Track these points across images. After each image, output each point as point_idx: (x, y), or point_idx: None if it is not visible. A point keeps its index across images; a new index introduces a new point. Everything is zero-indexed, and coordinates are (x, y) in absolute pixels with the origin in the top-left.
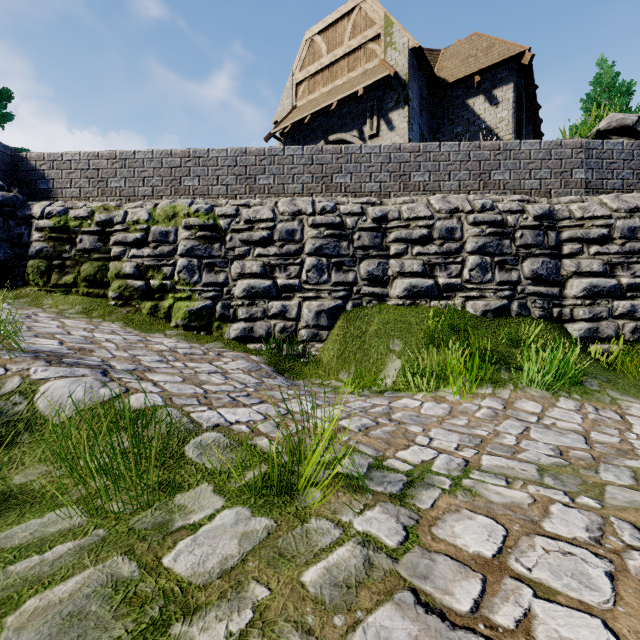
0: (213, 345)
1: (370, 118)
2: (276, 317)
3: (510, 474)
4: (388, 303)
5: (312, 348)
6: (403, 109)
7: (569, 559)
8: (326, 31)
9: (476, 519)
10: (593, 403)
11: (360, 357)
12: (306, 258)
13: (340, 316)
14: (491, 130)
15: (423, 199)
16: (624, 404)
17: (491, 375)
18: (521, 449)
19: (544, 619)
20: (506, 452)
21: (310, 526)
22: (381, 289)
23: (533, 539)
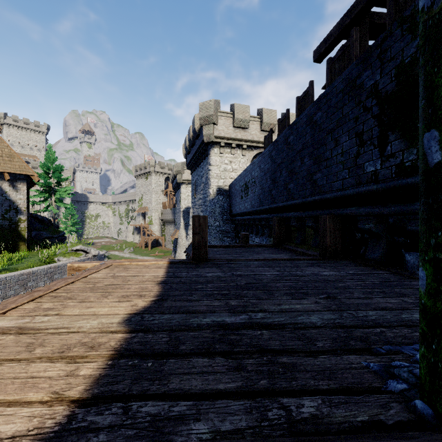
0: None
1: None
2: None
3: None
4: None
5: None
6: None
7: None
8: None
9: None
10: None
11: None
12: None
13: None
14: (14, 202)
15: None
16: None
17: None
18: None
19: None
20: None
21: None
22: None
23: None
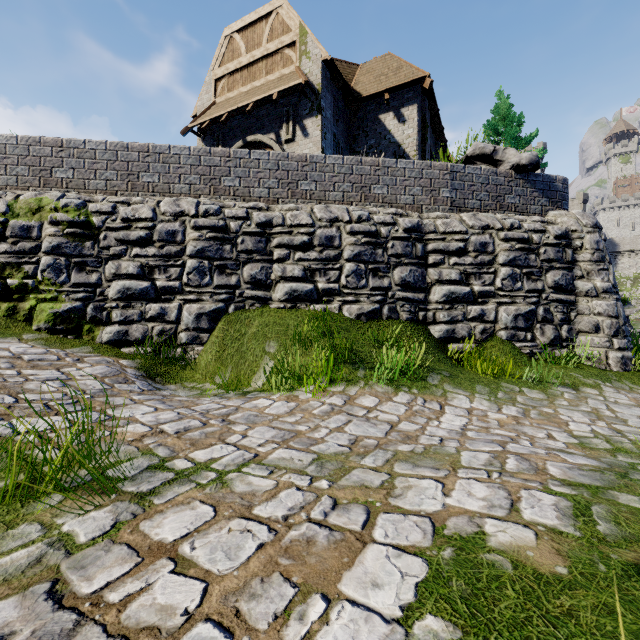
0: (79, 350)
1: (286, 123)
2: (155, 320)
3: (283, 465)
4: (271, 306)
5: (192, 351)
6: (316, 117)
7: (241, 536)
8: (245, 30)
9: (197, 509)
10: (426, 396)
11: (237, 359)
12: (187, 260)
13: (222, 319)
14: (399, 145)
15: (307, 207)
16: (451, 396)
17: (349, 374)
18: (322, 441)
19: (155, 590)
20: (305, 445)
21: (13, 532)
22: (264, 292)
23: (230, 522)
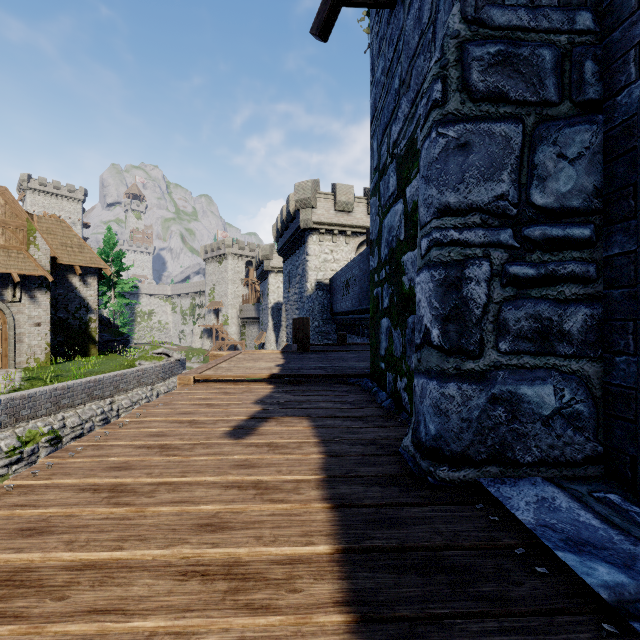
0: None
1: (13, 288)
2: None
3: None
4: None
5: None
6: (46, 292)
7: None
8: None
9: None
10: None
11: None
12: None
13: None
14: (85, 299)
15: (127, 397)
16: None
17: None
18: None
19: None
20: None
21: None
22: None
23: None
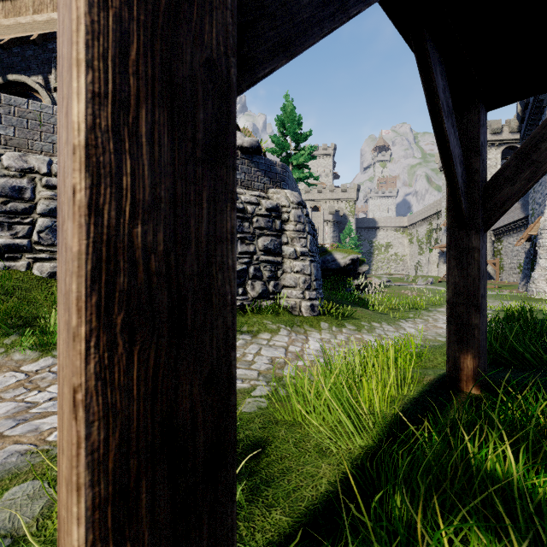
0: None
1: (55, 69)
2: None
3: None
4: None
5: None
6: None
7: None
8: None
9: None
10: None
11: None
12: None
13: None
14: None
15: None
16: None
17: None
18: None
19: None
20: None
21: None
22: None
23: None
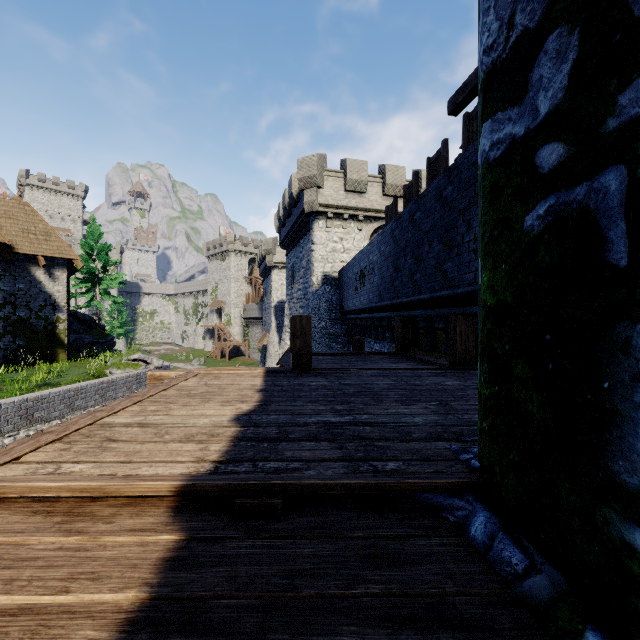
0: None
1: None
2: None
3: None
4: None
5: None
6: None
7: None
8: None
9: None
10: None
11: None
12: None
13: None
14: (51, 295)
15: None
16: None
17: None
18: None
19: None
20: None
21: None
22: None
23: None
